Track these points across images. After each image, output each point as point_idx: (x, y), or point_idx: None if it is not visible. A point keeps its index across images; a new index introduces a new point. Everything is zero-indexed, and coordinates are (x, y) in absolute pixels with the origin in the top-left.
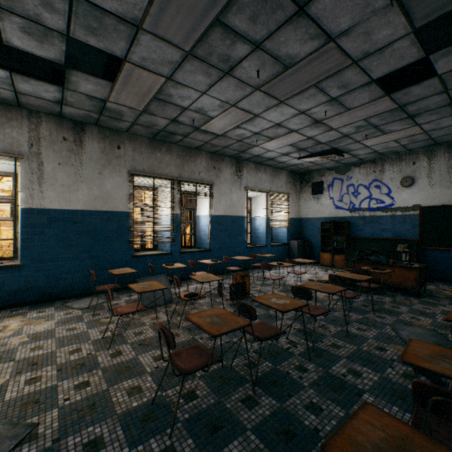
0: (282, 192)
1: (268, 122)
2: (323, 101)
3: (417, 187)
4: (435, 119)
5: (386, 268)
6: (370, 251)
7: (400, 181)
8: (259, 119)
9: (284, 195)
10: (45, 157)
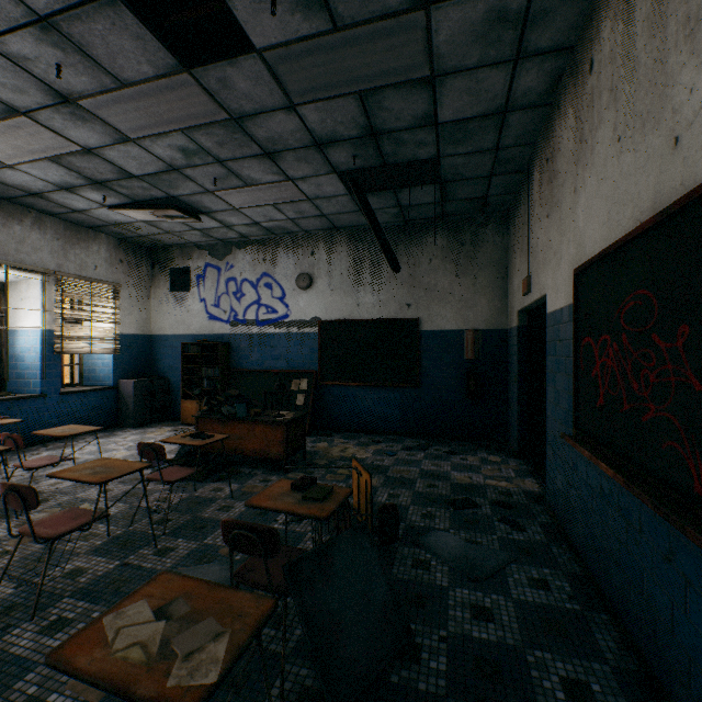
0: (96, 279)
1: None
2: (16, 15)
3: (317, 291)
4: (311, 175)
5: (246, 427)
6: (226, 396)
7: (297, 279)
8: None
9: (104, 287)
10: None
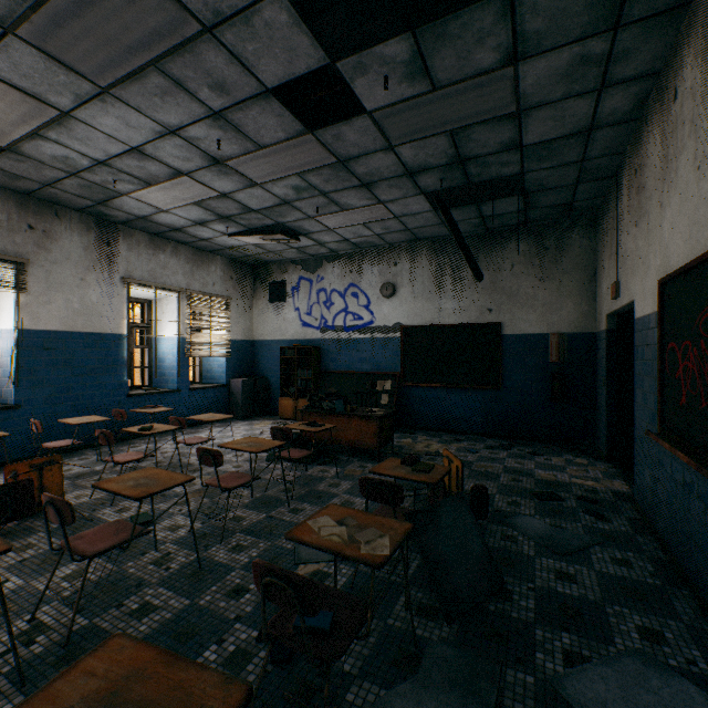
0: (214, 294)
1: (109, 139)
2: (199, 113)
3: (400, 298)
4: (400, 197)
5: (343, 420)
6: (325, 393)
7: (381, 288)
8: (82, 126)
9: (219, 300)
10: None
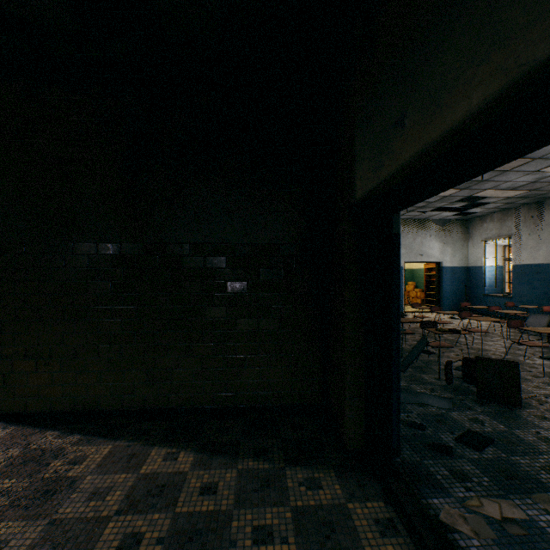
0: None
1: None
2: None
3: None
4: None
5: None
6: None
7: None
8: None
9: None
10: (521, 232)
